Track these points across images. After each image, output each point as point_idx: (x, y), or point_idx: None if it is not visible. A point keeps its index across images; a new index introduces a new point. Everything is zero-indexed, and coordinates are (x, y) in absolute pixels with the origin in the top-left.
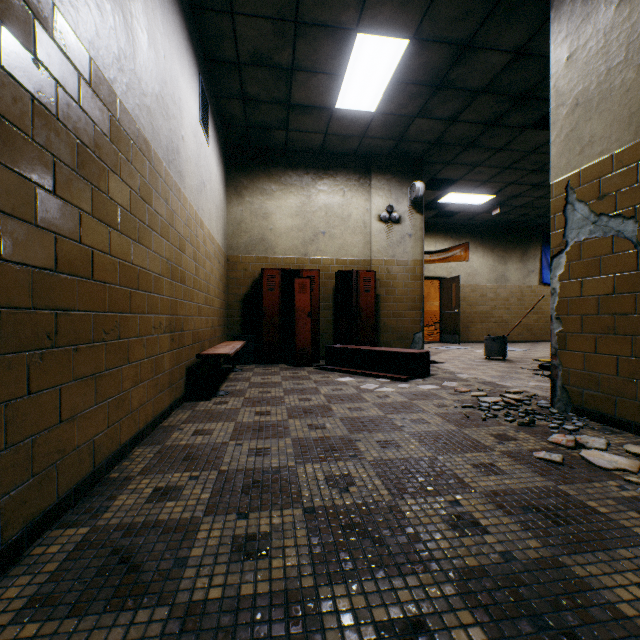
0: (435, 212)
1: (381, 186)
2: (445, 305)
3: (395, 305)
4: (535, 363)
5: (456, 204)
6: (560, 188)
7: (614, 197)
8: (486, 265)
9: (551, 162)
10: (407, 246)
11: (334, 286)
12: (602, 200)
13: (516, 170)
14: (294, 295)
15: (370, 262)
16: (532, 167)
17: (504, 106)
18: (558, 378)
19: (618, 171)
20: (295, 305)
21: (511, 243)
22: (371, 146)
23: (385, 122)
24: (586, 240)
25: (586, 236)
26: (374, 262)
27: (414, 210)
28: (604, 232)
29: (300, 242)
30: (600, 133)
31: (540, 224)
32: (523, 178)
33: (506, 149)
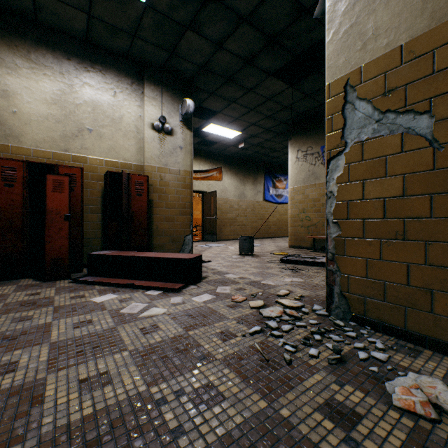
0: (200, 139)
1: (154, 96)
2: (206, 213)
3: (168, 210)
4: (273, 256)
5: (215, 135)
6: (339, 87)
7: (404, 91)
8: (233, 185)
9: (328, 61)
10: (179, 157)
11: (103, 188)
12: (389, 95)
13: (258, 113)
14: (45, 194)
15: (143, 167)
16: (268, 113)
17: (259, 45)
18: (337, 284)
19: (409, 62)
20: (47, 206)
21: (248, 171)
22: (144, 51)
23: (157, 23)
24: (369, 139)
25: (370, 135)
26: (147, 168)
27: (185, 126)
28: (392, 129)
29: (59, 135)
30: (387, 24)
31: (264, 161)
32: (261, 121)
33: (254, 91)
